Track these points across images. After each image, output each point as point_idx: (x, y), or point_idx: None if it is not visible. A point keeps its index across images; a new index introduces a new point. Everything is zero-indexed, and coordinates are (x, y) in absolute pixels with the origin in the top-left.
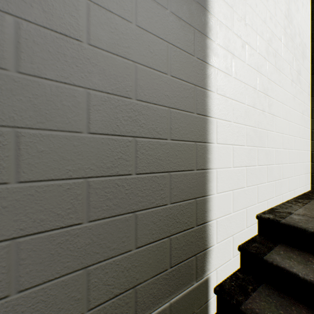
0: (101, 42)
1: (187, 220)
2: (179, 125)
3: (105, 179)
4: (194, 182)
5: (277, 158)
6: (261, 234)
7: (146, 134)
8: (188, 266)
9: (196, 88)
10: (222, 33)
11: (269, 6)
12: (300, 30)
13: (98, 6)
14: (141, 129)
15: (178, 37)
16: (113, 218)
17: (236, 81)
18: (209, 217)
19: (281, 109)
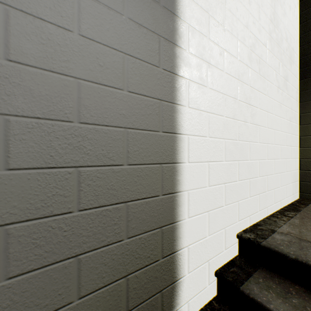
0: (26, 56)
1: (150, 254)
2: (140, 147)
3: (33, 222)
4: (159, 209)
5: (262, 170)
6: (242, 254)
7: (94, 162)
8: (151, 305)
9: (162, 103)
10: (195, 40)
11: (252, 10)
12: (287, 34)
13: (23, 12)
14: (86, 157)
15: (138, 46)
16: (44, 268)
17: (212, 92)
18: (178, 245)
19: (266, 117)
